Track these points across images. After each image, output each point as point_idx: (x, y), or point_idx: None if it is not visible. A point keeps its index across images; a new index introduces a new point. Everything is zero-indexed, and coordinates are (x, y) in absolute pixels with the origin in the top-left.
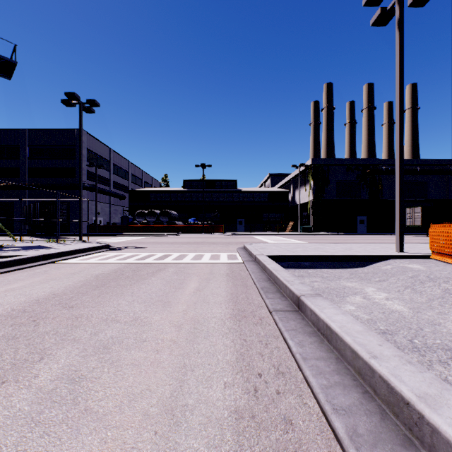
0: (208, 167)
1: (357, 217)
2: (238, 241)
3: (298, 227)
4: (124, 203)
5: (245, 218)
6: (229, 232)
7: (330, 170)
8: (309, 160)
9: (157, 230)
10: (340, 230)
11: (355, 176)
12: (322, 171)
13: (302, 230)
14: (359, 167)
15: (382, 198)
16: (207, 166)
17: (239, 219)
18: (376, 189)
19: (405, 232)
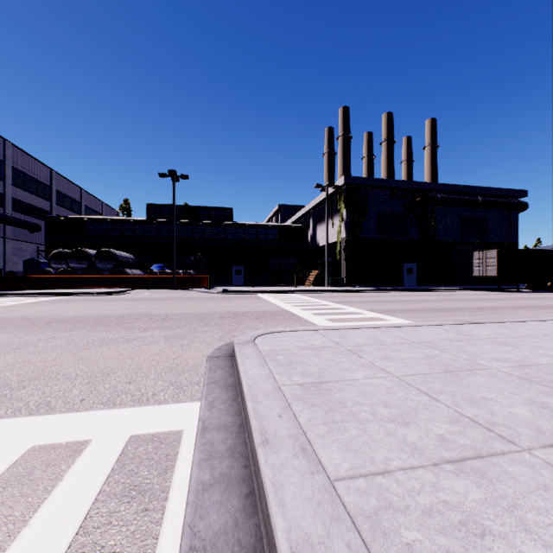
0: (183, 178)
1: (404, 264)
2: (227, 311)
3: (324, 278)
4: (41, 238)
5: (245, 265)
6: (219, 287)
7: (368, 195)
8: (341, 178)
9: (88, 284)
10: (383, 283)
11: (402, 206)
12: (358, 196)
13: (331, 283)
14: (407, 194)
15: (435, 238)
16: (180, 176)
17: (235, 267)
18: (428, 226)
19: (462, 284)
